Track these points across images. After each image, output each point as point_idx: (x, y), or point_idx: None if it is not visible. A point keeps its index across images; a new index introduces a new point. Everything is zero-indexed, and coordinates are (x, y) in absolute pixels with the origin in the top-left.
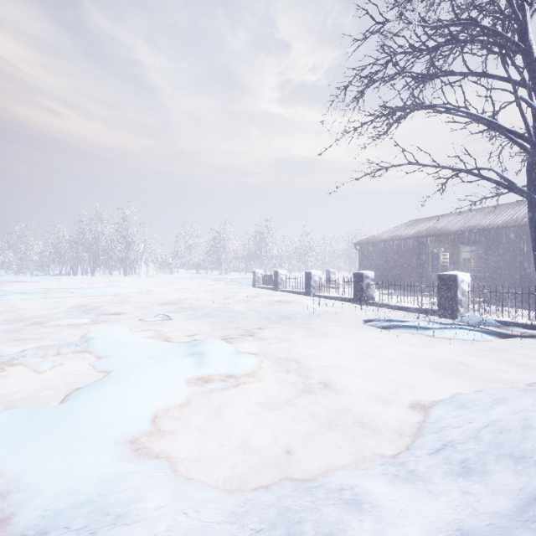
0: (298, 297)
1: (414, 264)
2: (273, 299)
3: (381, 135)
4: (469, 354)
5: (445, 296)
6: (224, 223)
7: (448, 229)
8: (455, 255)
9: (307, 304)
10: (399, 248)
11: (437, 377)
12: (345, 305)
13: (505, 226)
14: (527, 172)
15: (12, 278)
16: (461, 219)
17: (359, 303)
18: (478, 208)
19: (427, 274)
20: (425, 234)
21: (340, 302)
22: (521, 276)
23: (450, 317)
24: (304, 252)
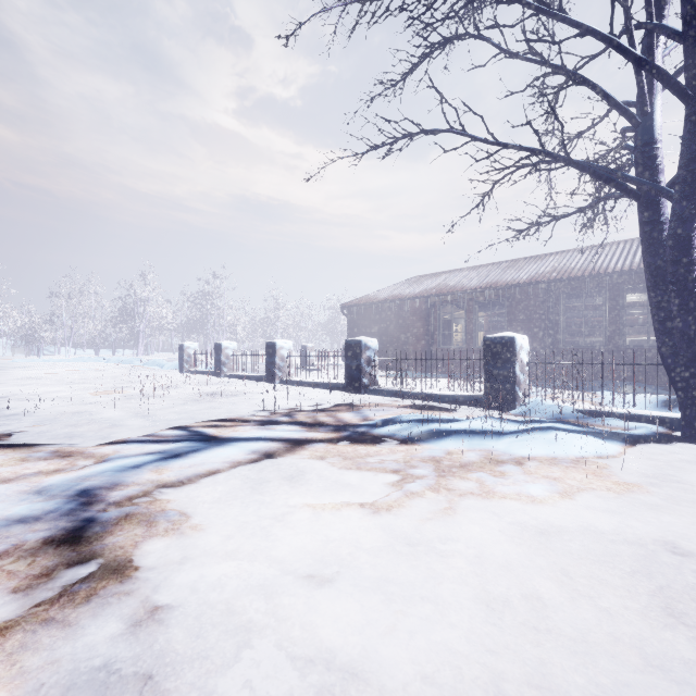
0: (254, 386)
1: (422, 333)
2: (205, 390)
3: (399, 81)
4: (633, 501)
5: (497, 374)
6: (144, 274)
7: (464, 286)
8: (472, 322)
9: (268, 397)
10: (401, 312)
11: (676, 635)
12: (332, 395)
13: (533, 282)
14: (637, 154)
15: None
16: (476, 275)
17: (355, 391)
18: (494, 263)
19: (437, 347)
20: (435, 292)
21: (324, 391)
22: (550, 348)
23: (504, 408)
24: (271, 323)
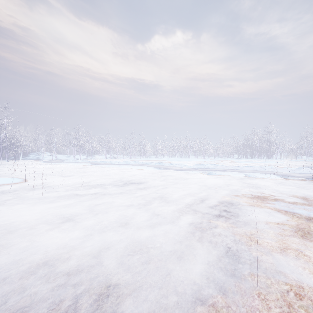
0: None
1: None
2: None
3: None
4: None
5: None
6: None
7: None
8: None
9: None
10: None
11: None
12: None
13: None
14: None
15: (225, 159)
16: None
17: None
18: None
19: None
20: None
21: None
22: None
23: None
24: None
